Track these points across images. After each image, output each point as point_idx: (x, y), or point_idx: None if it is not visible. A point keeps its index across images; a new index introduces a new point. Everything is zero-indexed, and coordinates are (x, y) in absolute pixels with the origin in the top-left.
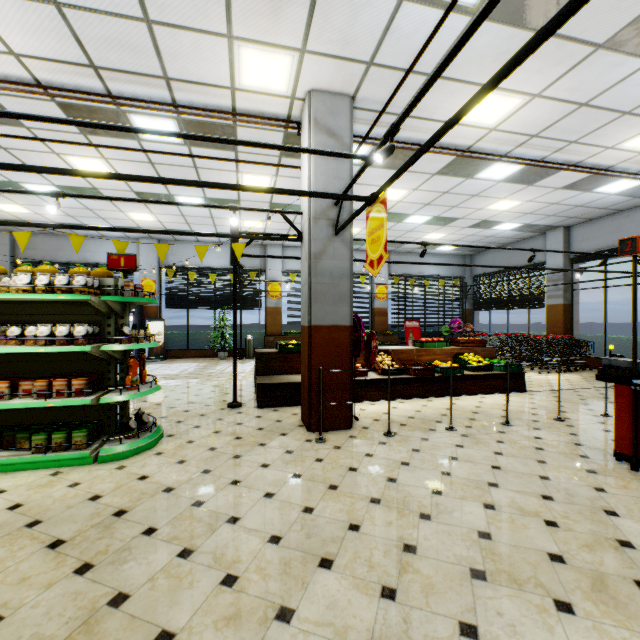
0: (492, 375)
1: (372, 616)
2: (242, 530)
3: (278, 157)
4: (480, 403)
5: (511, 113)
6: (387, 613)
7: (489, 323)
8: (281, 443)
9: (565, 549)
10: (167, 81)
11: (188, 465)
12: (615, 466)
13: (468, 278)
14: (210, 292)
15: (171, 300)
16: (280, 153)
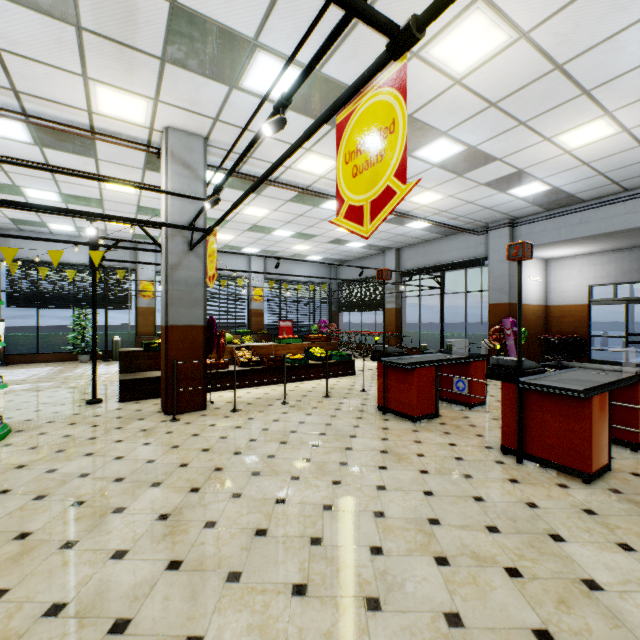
0: (331, 363)
1: (180, 500)
2: (92, 479)
3: (142, 169)
4: (318, 385)
5: (332, 169)
6: (190, 498)
7: (349, 323)
8: (138, 425)
9: (314, 455)
10: (16, 93)
11: (41, 449)
12: (375, 414)
13: (334, 284)
14: (68, 290)
15: (14, 298)
16: (144, 167)
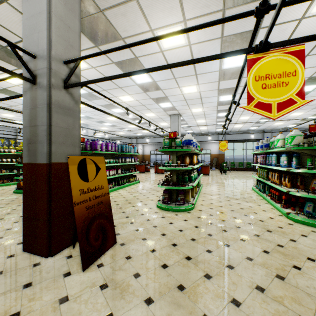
0: None
1: None
2: None
3: None
4: None
5: (107, 129)
6: None
7: None
8: None
9: None
10: None
11: None
12: None
13: None
14: None
15: None
16: None
